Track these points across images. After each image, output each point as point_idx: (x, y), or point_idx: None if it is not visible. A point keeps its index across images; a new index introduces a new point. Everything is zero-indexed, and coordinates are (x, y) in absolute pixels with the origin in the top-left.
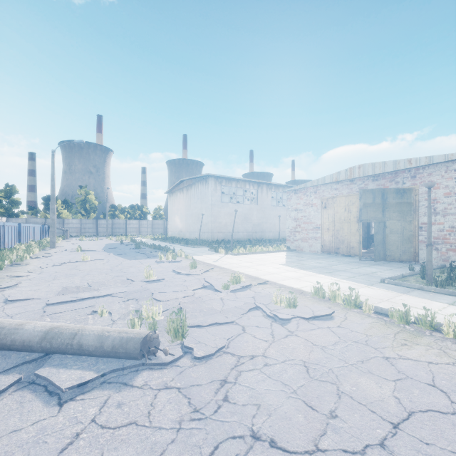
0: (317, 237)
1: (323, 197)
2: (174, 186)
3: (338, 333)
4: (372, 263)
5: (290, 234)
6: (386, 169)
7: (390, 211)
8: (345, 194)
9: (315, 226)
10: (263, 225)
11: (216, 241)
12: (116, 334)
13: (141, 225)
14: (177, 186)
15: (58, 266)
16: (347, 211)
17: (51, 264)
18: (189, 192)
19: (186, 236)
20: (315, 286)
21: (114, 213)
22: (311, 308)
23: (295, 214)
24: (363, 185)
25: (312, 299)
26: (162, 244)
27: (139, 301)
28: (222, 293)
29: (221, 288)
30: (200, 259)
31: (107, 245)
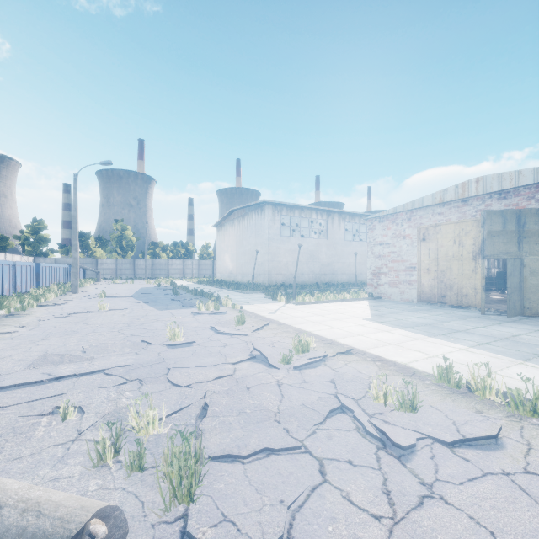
0: (412, 281)
1: (420, 225)
2: (224, 217)
3: (538, 498)
4: (503, 320)
5: (372, 276)
6: (521, 182)
7: (531, 242)
8: (455, 220)
9: (408, 266)
10: (334, 265)
11: (274, 286)
12: (13, 517)
13: (185, 266)
14: (226, 217)
15: (64, 317)
16: (457, 245)
17: (56, 315)
18: (241, 224)
19: (237, 278)
20: (441, 365)
21: (154, 251)
22: (448, 416)
23: (379, 250)
24: (483, 207)
25: (438, 389)
26: (208, 288)
27: (143, 385)
28: (280, 372)
29: (278, 362)
30: (252, 310)
31: (140, 289)
